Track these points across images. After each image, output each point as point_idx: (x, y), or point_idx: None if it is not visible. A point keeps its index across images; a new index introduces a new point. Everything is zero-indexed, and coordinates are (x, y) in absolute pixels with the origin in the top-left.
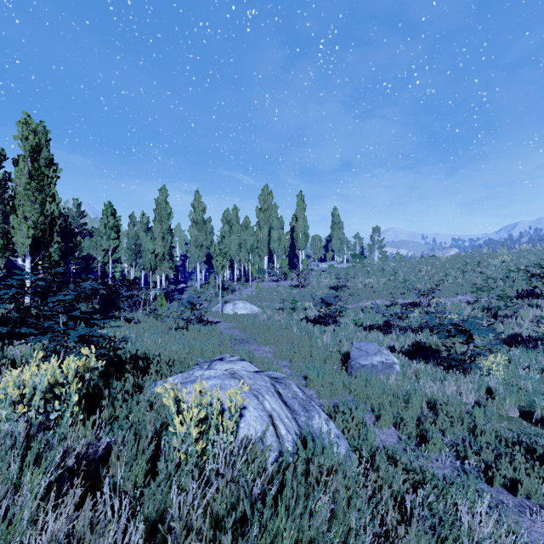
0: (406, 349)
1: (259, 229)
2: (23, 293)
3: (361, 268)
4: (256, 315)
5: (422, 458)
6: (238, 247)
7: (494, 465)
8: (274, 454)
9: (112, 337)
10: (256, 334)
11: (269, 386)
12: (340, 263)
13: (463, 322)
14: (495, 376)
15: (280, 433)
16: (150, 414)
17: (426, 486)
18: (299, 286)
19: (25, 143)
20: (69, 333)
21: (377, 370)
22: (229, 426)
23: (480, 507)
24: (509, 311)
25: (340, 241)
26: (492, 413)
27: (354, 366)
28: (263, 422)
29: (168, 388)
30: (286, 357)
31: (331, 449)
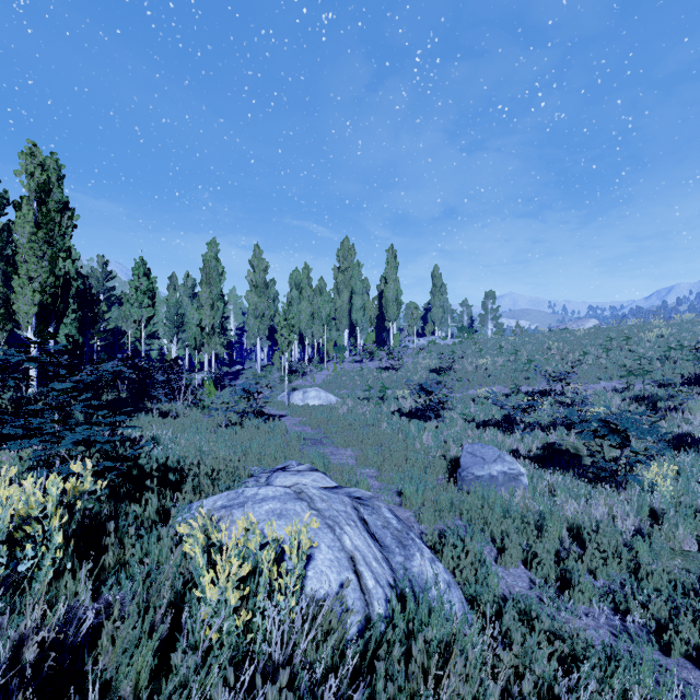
0: (535, 454)
1: (338, 294)
2: (5, 379)
3: (471, 344)
4: (333, 407)
5: (567, 612)
6: (310, 318)
7: (671, 626)
8: (357, 619)
9: (138, 438)
10: (333, 432)
11: (349, 511)
12: (443, 338)
13: (616, 418)
14: (660, 492)
15: (366, 585)
16: (170, 562)
17: (581, 665)
18: (390, 368)
19: (30, 180)
20: (64, 437)
21: (498, 483)
22: (289, 583)
23: (662, 696)
24: (673, 402)
25: (443, 310)
26: (661, 547)
27: (465, 478)
28: (340, 568)
29: (196, 525)
30: (373, 464)
31: (442, 613)
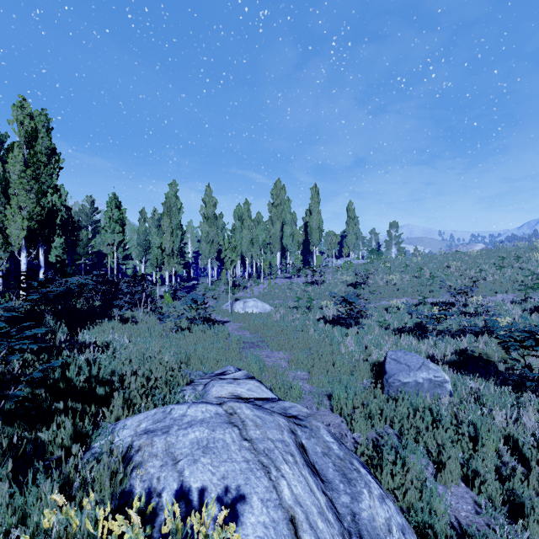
0: (451, 360)
1: (271, 224)
2: None
3: (381, 263)
4: (268, 315)
5: None
6: (249, 243)
7: None
8: None
9: (93, 343)
10: (268, 337)
11: (286, 440)
12: (356, 259)
13: None
14: None
15: None
16: None
17: None
18: (314, 282)
19: (20, 127)
20: None
21: (423, 389)
22: None
23: None
24: None
25: (355, 237)
26: None
27: (392, 384)
28: (277, 538)
29: None
30: (304, 367)
31: None
